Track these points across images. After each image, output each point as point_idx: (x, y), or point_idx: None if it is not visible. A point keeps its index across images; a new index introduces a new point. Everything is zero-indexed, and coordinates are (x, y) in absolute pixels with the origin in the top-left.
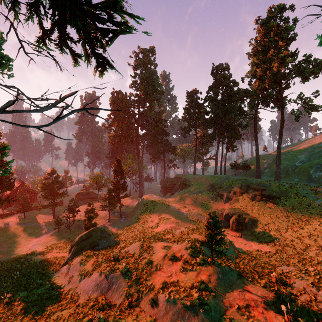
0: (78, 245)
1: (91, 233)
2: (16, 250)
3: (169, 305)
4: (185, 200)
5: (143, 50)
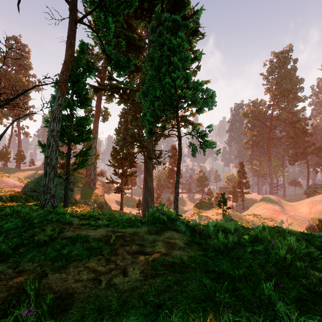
0: (195, 206)
1: (201, 202)
2: (181, 209)
3: (194, 216)
4: (302, 206)
5: (276, 54)
